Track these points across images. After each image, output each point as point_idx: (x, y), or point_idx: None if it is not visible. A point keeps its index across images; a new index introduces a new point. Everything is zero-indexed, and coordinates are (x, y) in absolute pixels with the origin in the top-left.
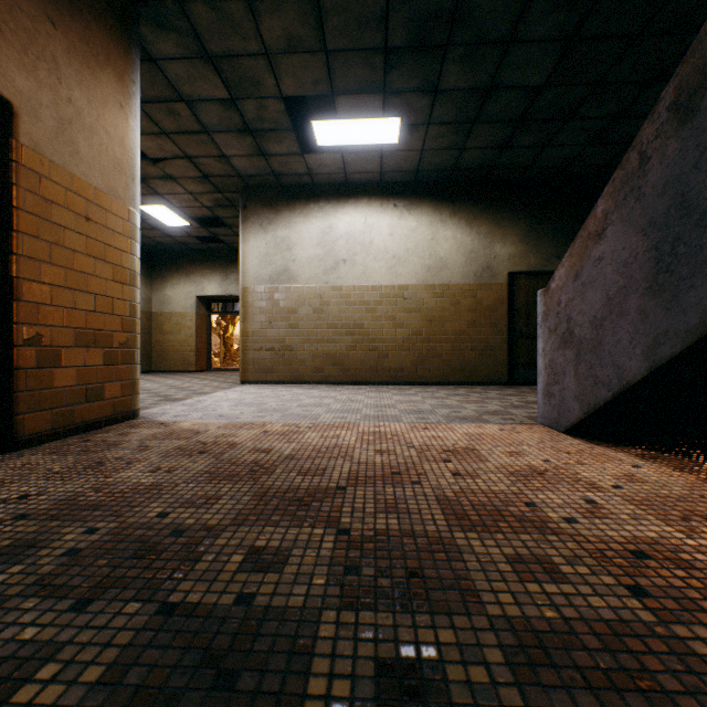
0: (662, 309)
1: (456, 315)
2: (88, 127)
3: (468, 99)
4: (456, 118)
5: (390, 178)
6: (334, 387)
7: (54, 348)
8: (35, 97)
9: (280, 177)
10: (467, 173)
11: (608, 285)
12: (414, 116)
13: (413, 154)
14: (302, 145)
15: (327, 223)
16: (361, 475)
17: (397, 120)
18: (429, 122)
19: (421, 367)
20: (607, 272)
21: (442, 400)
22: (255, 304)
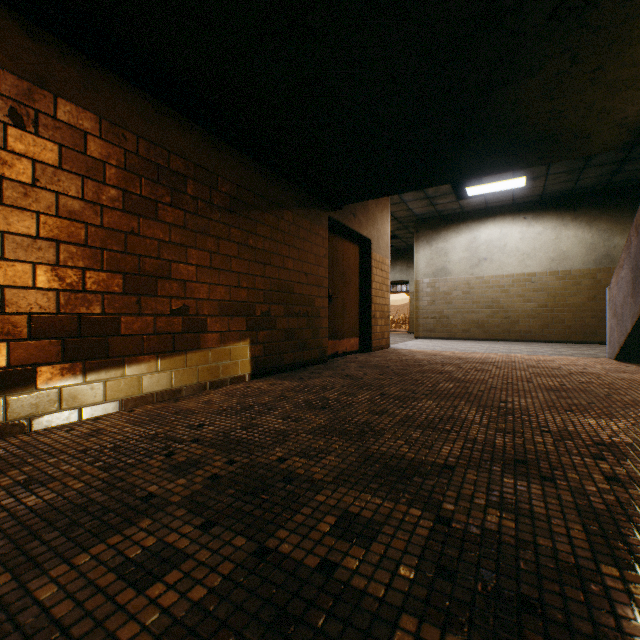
0: (633, 304)
1: (577, 292)
2: (381, 235)
3: (575, 161)
4: (567, 169)
5: (520, 201)
6: (477, 341)
7: (376, 319)
8: (374, 234)
9: (440, 212)
10: (586, 189)
11: (623, 290)
12: (535, 174)
13: (537, 188)
14: (456, 192)
15: (472, 236)
16: (499, 361)
17: (522, 178)
18: (546, 174)
19: (545, 330)
20: (623, 285)
21: (554, 349)
22: (423, 290)
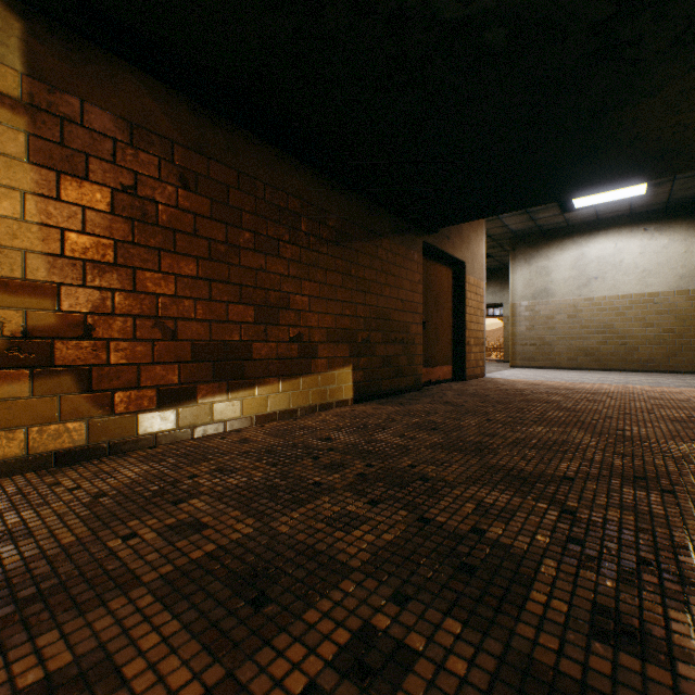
0: None
1: None
2: (476, 257)
3: None
4: None
5: (639, 210)
6: (586, 371)
7: (470, 345)
8: (468, 256)
9: (541, 227)
10: None
11: None
12: (659, 180)
13: (661, 195)
14: (560, 204)
15: (579, 252)
16: (614, 392)
17: (642, 185)
18: (673, 179)
19: (672, 358)
20: None
21: (683, 380)
22: (521, 314)
